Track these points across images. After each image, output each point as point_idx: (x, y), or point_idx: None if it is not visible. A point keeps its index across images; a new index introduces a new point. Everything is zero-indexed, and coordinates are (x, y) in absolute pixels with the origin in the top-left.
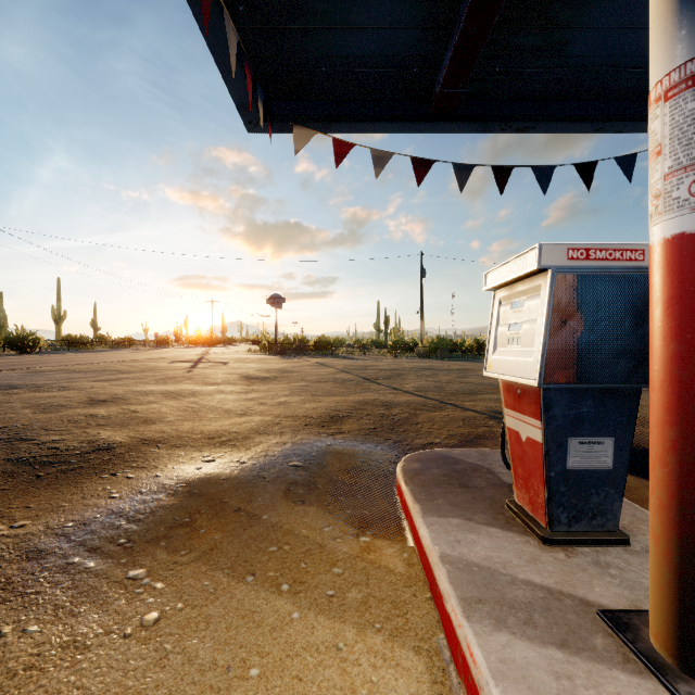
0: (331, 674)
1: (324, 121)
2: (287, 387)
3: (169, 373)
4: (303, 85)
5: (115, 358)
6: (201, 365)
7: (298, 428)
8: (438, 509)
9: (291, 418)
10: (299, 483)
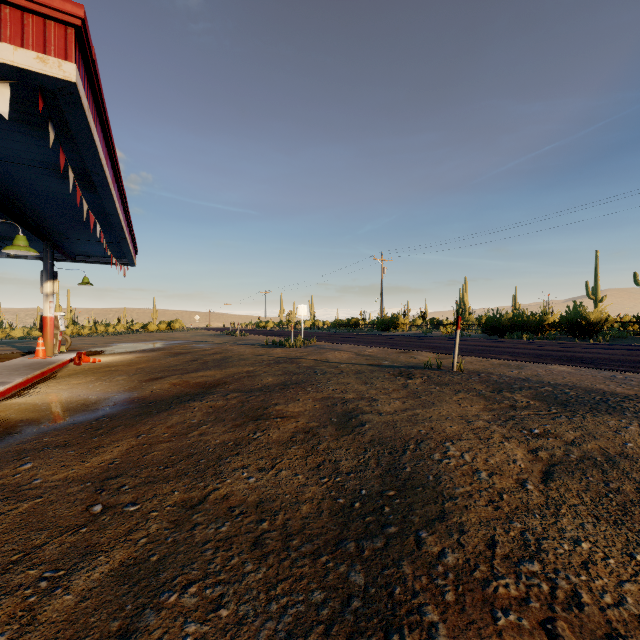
0: (30, 399)
1: None
2: None
3: None
4: None
5: None
6: None
7: None
8: None
9: None
10: (21, 426)
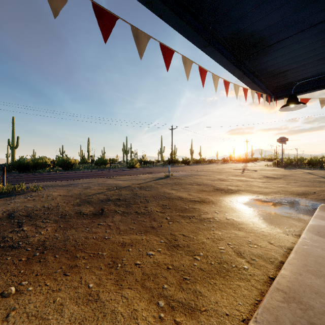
0: (285, 220)
1: (296, 93)
2: (285, 182)
3: (235, 173)
4: (288, 86)
5: (214, 168)
6: (245, 171)
7: (287, 194)
8: (324, 211)
9: (285, 191)
10: (284, 204)
